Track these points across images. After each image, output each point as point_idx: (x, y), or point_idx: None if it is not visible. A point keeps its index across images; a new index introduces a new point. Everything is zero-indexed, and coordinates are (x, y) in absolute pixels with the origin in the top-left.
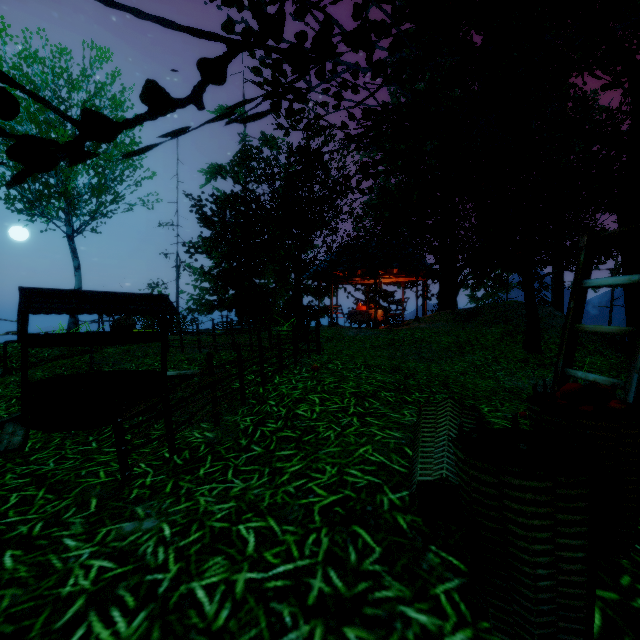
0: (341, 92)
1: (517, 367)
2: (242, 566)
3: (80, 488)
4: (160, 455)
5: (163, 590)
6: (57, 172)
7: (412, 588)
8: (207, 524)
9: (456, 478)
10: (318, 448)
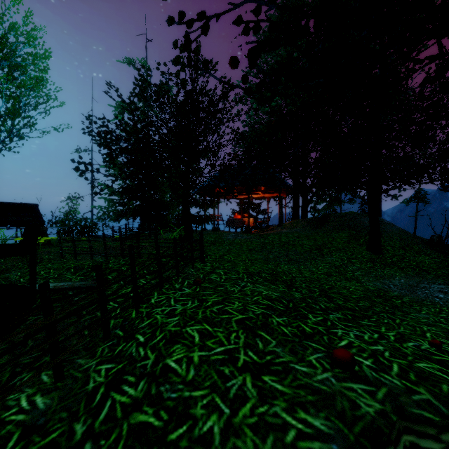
0: None
1: (368, 267)
2: None
3: None
4: None
5: None
6: None
7: None
8: None
9: None
10: None
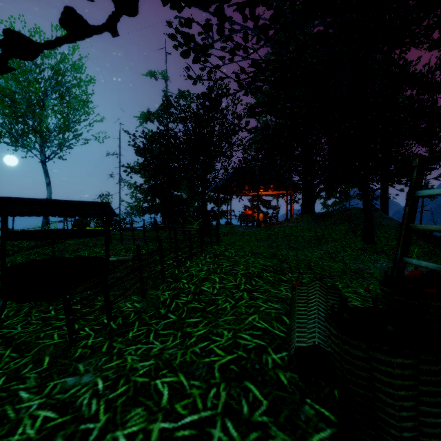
0: (235, 53)
1: (358, 254)
2: (157, 417)
3: (38, 348)
4: (100, 321)
5: (93, 438)
6: (33, 116)
7: (293, 437)
8: (132, 379)
9: (326, 345)
10: (218, 316)
